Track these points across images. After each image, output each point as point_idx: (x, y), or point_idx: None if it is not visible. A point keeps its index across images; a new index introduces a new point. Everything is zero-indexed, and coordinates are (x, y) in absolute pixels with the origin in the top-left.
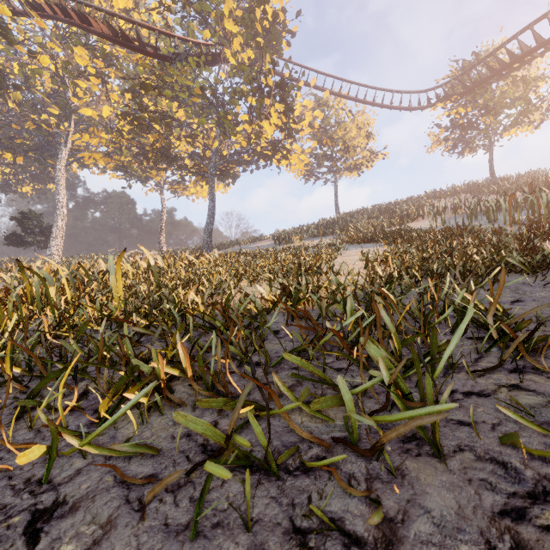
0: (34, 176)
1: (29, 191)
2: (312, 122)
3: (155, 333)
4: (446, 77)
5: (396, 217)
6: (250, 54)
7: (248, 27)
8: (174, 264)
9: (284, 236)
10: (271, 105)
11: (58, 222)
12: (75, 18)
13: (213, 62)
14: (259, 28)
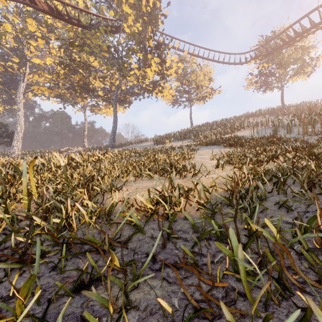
0: (4, 101)
1: (1, 110)
2: (176, 70)
3: None
4: (256, 45)
5: (228, 129)
6: (138, 26)
7: (138, 10)
8: (88, 159)
9: (160, 139)
10: (151, 58)
11: (18, 129)
12: None
13: (116, 31)
14: (144, 9)
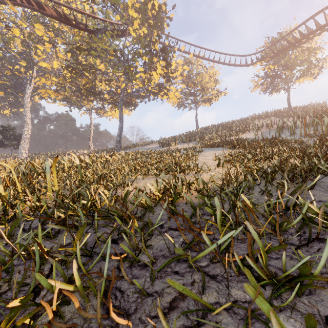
0: (11, 104)
1: (8, 113)
2: (182, 73)
3: (59, 242)
4: (262, 47)
5: (233, 131)
6: (144, 30)
7: (143, 13)
8: (96, 160)
9: (165, 142)
10: (157, 62)
11: (25, 132)
12: (35, 5)
13: (122, 35)
14: (149, 14)
